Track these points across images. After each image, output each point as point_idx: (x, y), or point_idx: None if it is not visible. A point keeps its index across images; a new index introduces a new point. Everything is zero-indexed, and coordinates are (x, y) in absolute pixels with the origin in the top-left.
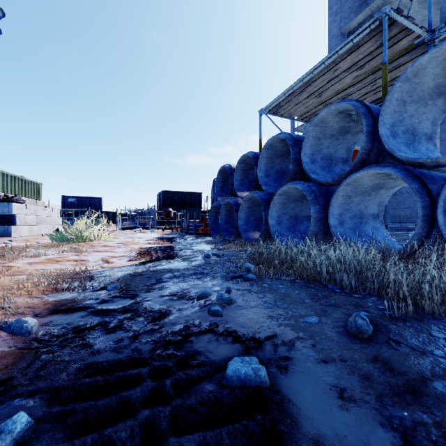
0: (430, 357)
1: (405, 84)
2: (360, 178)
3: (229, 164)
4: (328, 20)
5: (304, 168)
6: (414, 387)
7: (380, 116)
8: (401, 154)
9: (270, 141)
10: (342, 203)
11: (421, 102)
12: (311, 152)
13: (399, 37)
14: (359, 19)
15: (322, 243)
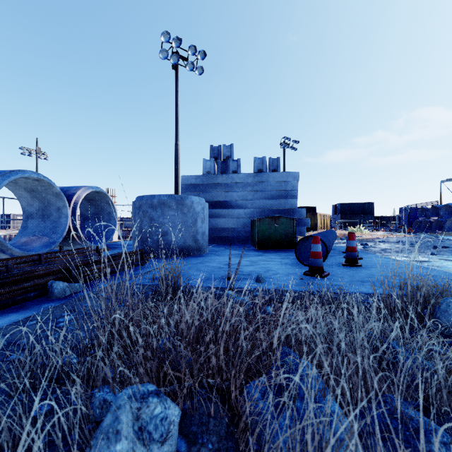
0: None
1: None
2: None
3: (425, 206)
4: None
5: None
6: None
7: None
8: None
9: (445, 204)
10: None
11: None
12: None
13: None
14: None
15: None
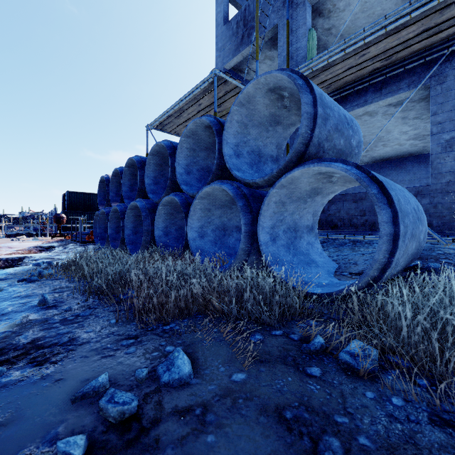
0: (56, 311)
1: (189, 139)
2: (173, 201)
3: (108, 175)
4: (216, 53)
5: (146, 189)
6: (23, 323)
7: (176, 158)
8: (183, 187)
9: (129, 161)
10: (166, 219)
11: (209, 150)
12: (155, 175)
13: (236, 90)
14: (236, 61)
15: (157, 250)
